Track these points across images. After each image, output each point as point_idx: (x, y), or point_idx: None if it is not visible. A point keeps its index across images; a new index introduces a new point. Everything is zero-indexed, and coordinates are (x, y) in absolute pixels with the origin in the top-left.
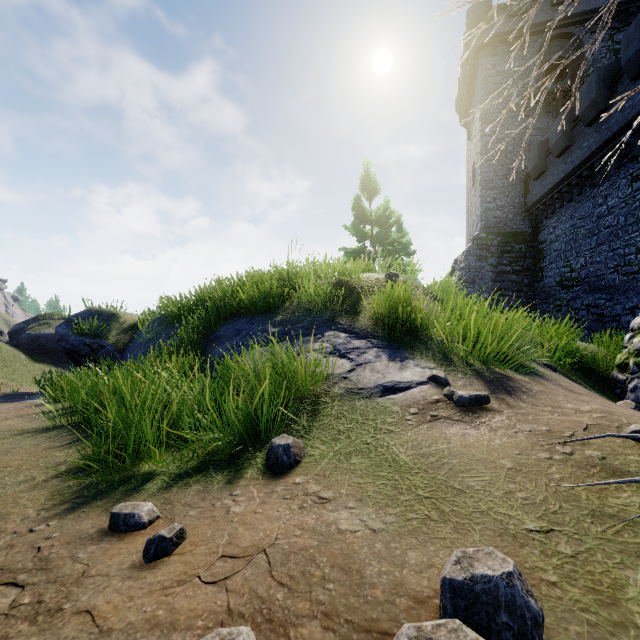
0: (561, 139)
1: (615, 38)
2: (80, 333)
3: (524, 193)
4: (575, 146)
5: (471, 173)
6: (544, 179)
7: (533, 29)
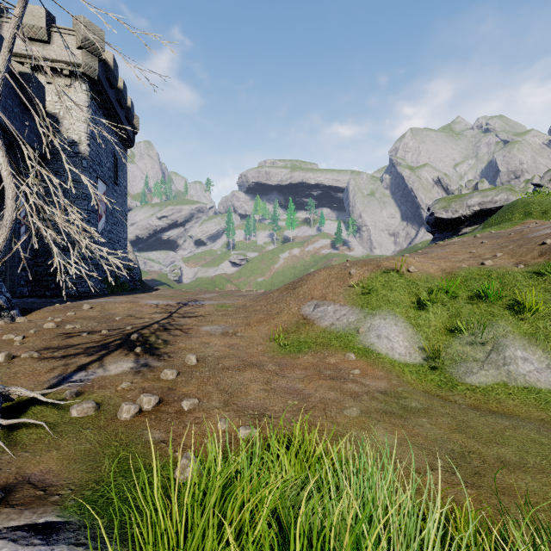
0: None
1: None
2: None
3: None
4: None
5: None
6: None
7: None
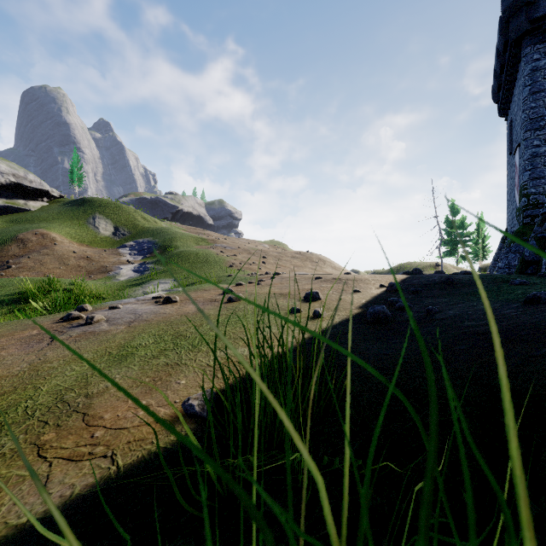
0: None
1: None
2: None
3: None
4: None
5: None
6: None
7: None
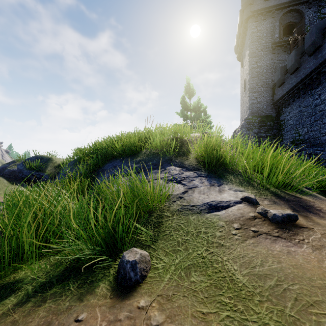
0: (294, 64)
1: (321, 11)
2: (30, 169)
3: (272, 94)
4: (302, 67)
5: (243, 85)
6: (284, 86)
7: (277, 7)
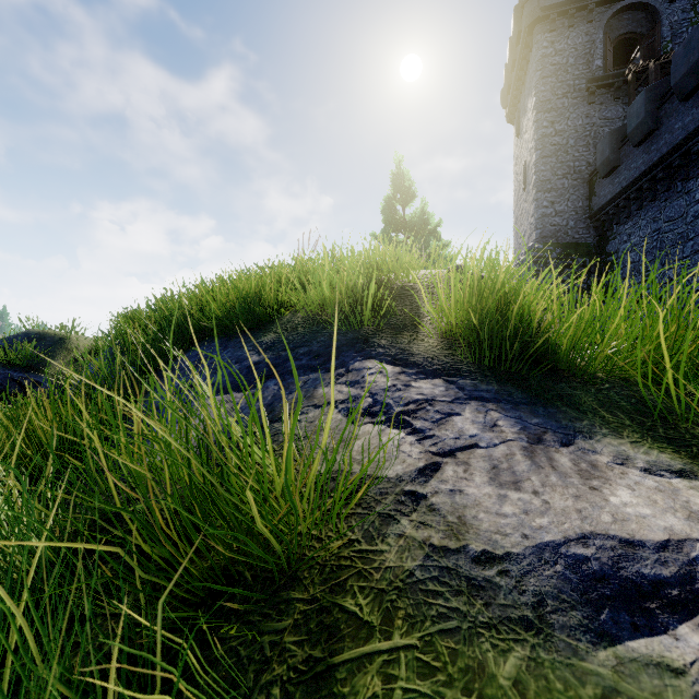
0: (644, 122)
1: (698, 8)
2: (7, 364)
3: (588, 196)
4: (663, 129)
5: (521, 175)
6: (617, 176)
7: None
